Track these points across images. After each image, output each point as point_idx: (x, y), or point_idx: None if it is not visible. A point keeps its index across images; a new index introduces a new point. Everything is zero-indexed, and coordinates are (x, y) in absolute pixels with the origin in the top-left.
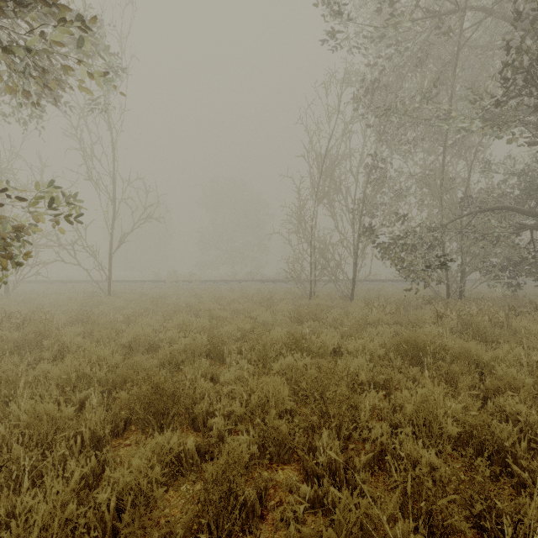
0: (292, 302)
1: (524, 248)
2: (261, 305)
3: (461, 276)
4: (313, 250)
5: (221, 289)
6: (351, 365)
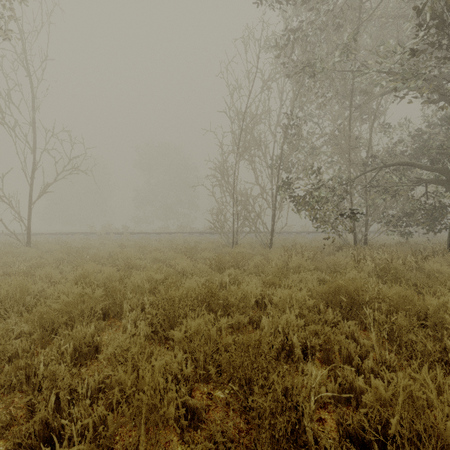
0: (216, 250)
1: (418, 200)
2: (184, 254)
3: (365, 226)
4: (235, 202)
5: (151, 240)
6: (279, 323)
